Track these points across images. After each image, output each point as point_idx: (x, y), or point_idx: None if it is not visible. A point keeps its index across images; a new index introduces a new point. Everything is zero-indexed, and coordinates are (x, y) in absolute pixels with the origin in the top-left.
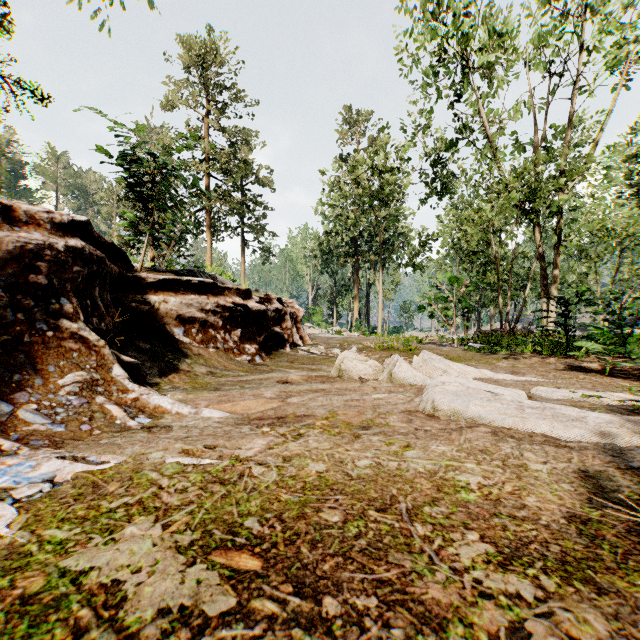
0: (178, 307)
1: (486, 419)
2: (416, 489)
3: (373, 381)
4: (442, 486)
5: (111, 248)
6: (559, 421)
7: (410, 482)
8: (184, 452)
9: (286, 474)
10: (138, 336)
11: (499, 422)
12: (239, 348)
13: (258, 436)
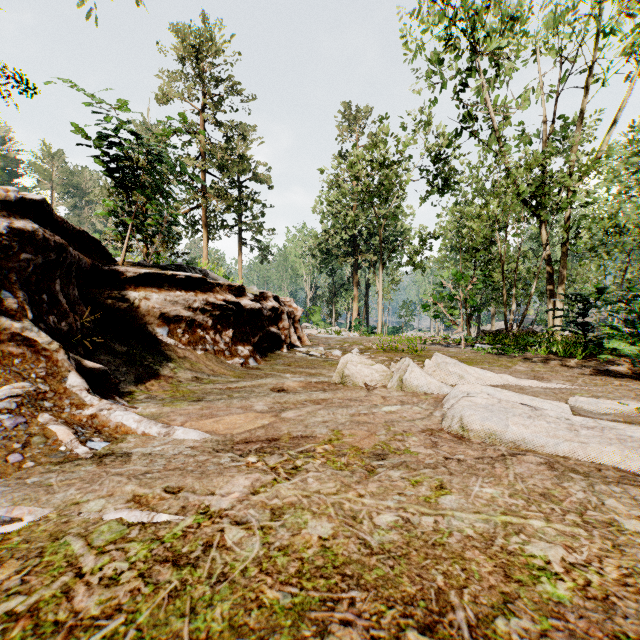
0: (161, 305)
1: (530, 442)
2: (472, 574)
3: (381, 389)
4: (509, 567)
5: (82, 237)
6: (629, 447)
7: (460, 559)
8: (134, 500)
9: (274, 543)
10: (114, 337)
11: (549, 447)
12: (231, 350)
13: (240, 471)
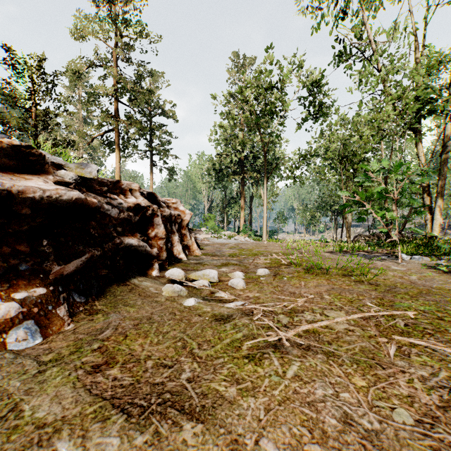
0: None
1: None
2: None
3: None
4: None
5: None
6: None
7: None
8: None
9: None
10: None
11: None
12: None
13: None
